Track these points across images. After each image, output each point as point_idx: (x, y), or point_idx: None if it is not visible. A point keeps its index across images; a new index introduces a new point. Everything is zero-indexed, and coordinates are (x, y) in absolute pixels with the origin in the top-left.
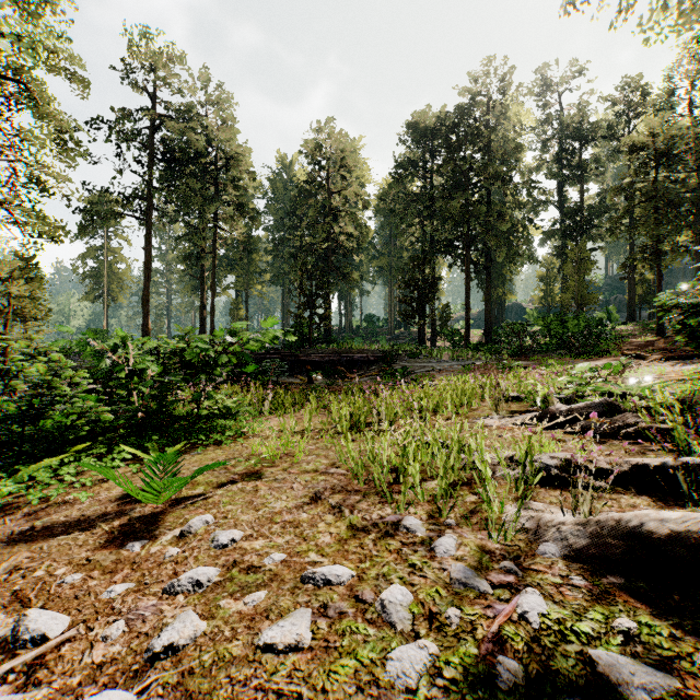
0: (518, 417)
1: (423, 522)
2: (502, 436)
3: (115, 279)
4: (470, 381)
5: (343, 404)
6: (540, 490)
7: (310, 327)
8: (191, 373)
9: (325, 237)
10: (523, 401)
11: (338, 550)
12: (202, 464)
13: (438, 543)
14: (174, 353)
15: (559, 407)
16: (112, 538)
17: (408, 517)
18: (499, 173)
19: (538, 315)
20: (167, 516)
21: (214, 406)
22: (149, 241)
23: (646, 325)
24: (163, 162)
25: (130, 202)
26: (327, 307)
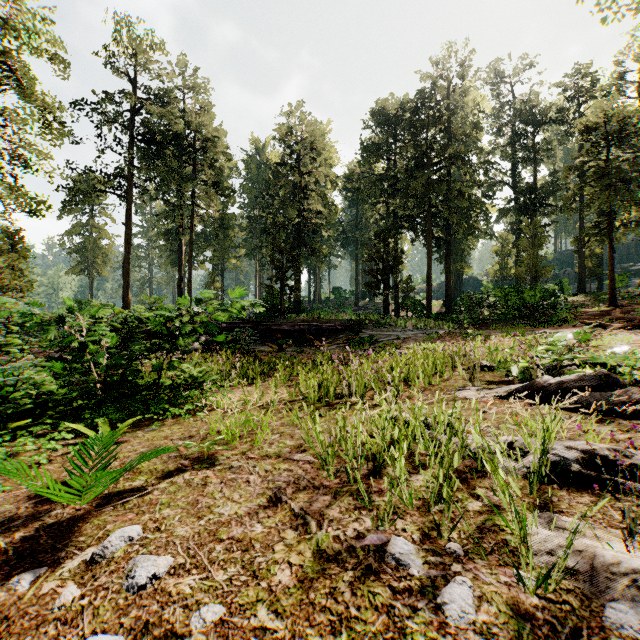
0: (499, 389)
1: (417, 546)
2: (486, 412)
3: (99, 253)
4: (438, 349)
5: (312, 374)
6: (562, 493)
7: (280, 298)
8: (156, 342)
9: (295, 214)
10: (495, 371)
11: (300, 602)
12: (153, 444)
13: (447, 596)
14: (139, 322)
15: (547, 379)
16: (0, 563)
17: (396, 540)
18: (459, 153)
19: (494, 287)
20: (87, 524)
21: (182, 375)
22: (129, 216)
23: (597, 296)
24: (143, 142)
25: (111, 180)
26: (297, 280)
